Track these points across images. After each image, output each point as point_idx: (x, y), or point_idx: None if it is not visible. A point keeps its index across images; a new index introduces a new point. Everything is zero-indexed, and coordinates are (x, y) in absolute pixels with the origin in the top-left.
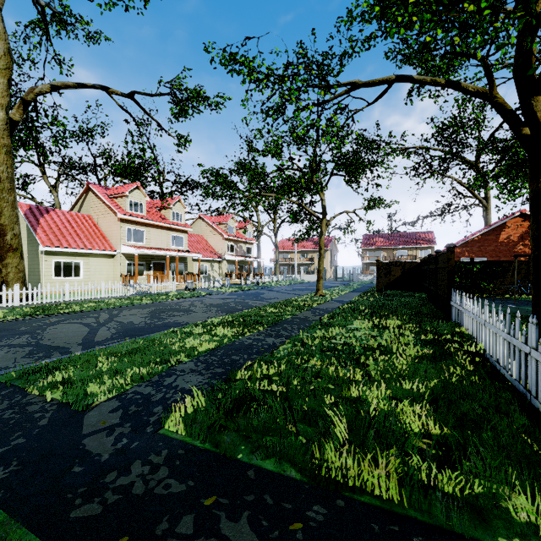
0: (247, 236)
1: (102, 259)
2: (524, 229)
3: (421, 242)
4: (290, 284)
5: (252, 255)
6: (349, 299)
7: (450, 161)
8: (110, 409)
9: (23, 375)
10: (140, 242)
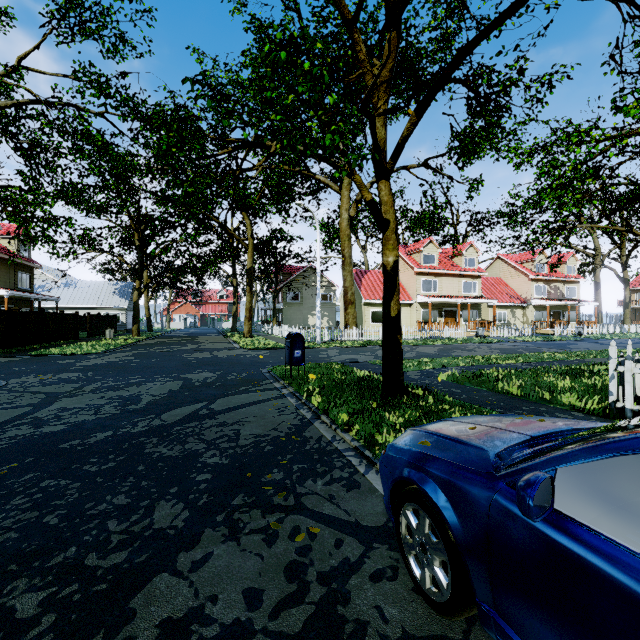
0: (567, 273)
1: (402, 308)
2: None
3: None
4: None
5: (576, 298)
6: None
7: None
8: (416, 372)
9: (378, 362)
10: (433, 291)
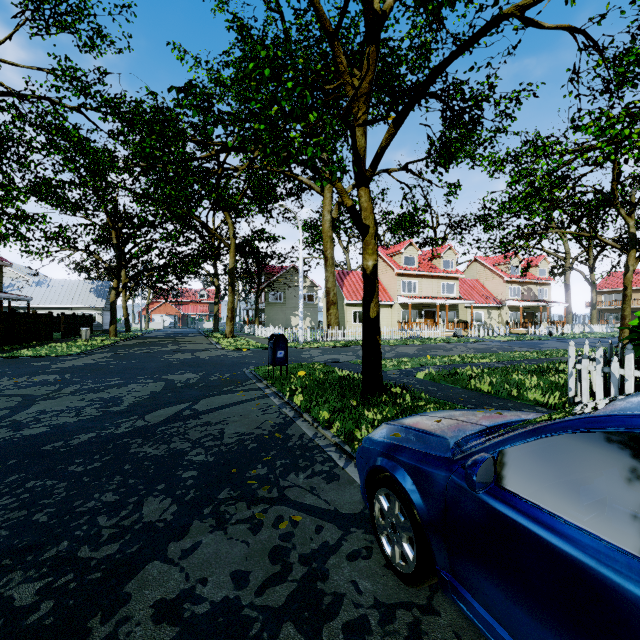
0: (539, 275)
1: (383, 309)
2: None
3: None
4: (608, 337)
5: (547, 299)
6: None
7: None
8: (395, 371)
9: (359, 362)
10: (413, 292)
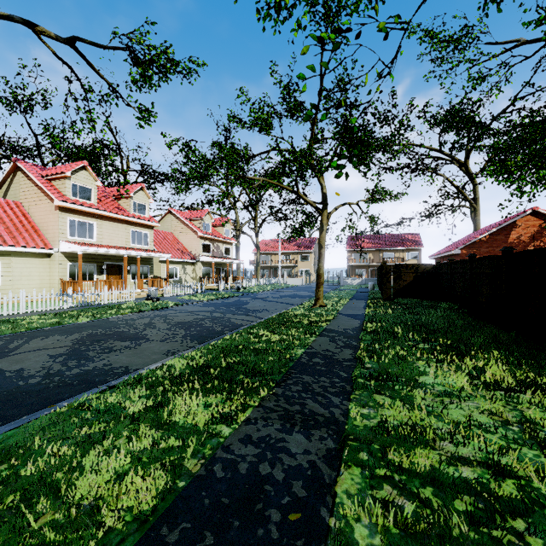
0: (225, 234)
1: (32, 260)
2: (536, 228)
3: (408, 244)
4: (274, 289)
5: (231, 256)
6: (361, 312)
7: (440, 159)
8: None
9: None
10: (88, 238)
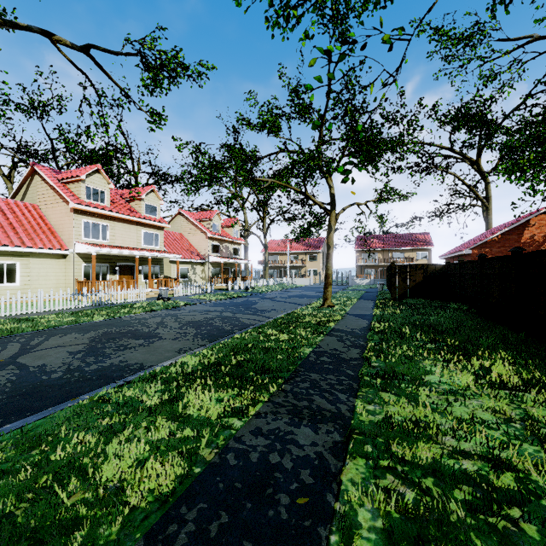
0: (234, 235)
1: (49, 261)
2: None
3: (418, 243)
4: (282, 289)
5: (239, 257)
6: (369, 312)
7: (451, 157)
8: None
9: None
10: (102, 239)
